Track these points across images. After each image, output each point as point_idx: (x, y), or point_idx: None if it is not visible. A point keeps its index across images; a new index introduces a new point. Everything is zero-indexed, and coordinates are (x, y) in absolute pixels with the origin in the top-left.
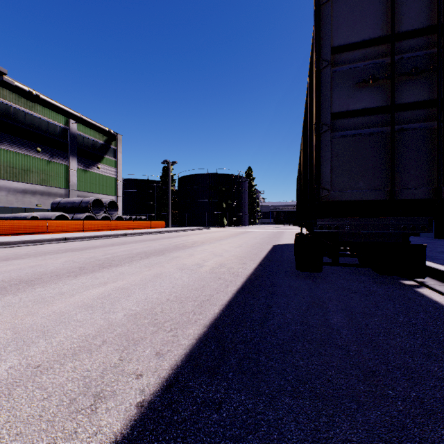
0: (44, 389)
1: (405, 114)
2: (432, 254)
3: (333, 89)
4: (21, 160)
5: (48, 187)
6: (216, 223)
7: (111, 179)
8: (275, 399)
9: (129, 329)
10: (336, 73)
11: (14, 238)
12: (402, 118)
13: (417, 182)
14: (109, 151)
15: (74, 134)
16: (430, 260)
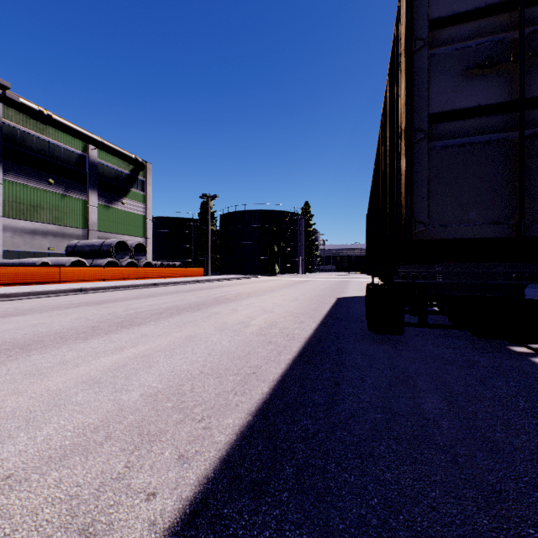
0: (9, 518)
1: None
2: None
3: (431, 79)
4: (30, 194)
5: (63, 227)
6: (266, 271)
7: (138, 217)
8: None
9: (145, 416)
10: (436, 57)
11: (18, 289)
12: (534, 118)
13: None
14: (137, 183)
15: (94, 162)
16: None
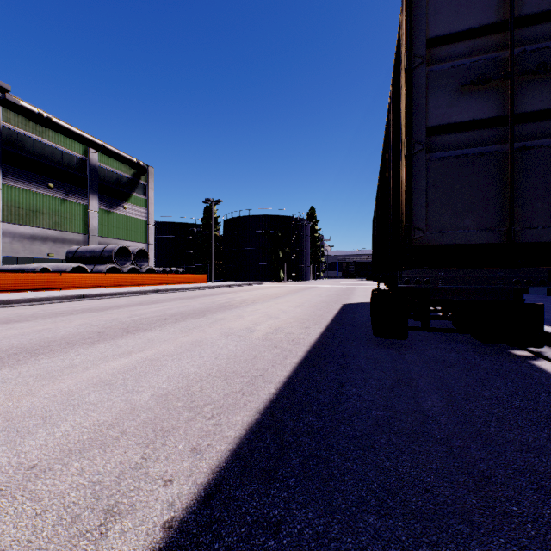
0: (38, 501)
1: (528, 127)
2: (548, 317)
3: (429, 94)
4: (29, 199)
5: (63, 232)
6: (271, 277)
7: (140, 222)
8: (354, 518)
9: (157, 414)
10: (434, 74)
11: (18, 296)
12: (523, 132)
13: (545, 219)
14: (138, 187)
15: (94, 166)
16: (547, 324)
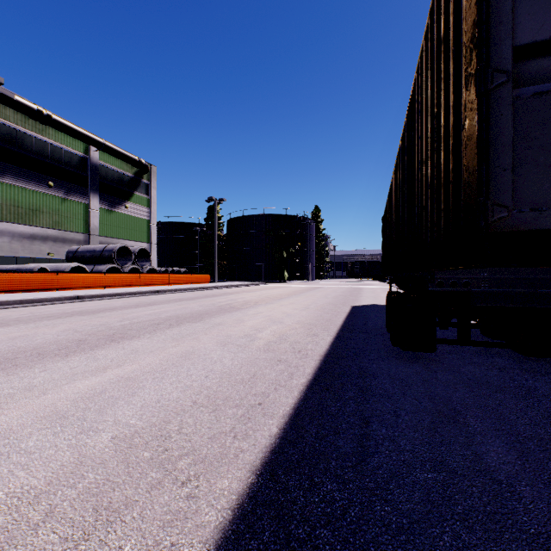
0: None
1: None
2: None
3: None
4: (29, 197)
5: (63, 232)
6: (275, 277)
7: (142, 221)
8: None
9: (110, 475)
10: None
11: (10, 297)
12: None
13: None
14: (140, 186)
15: (96, 164)
16: None
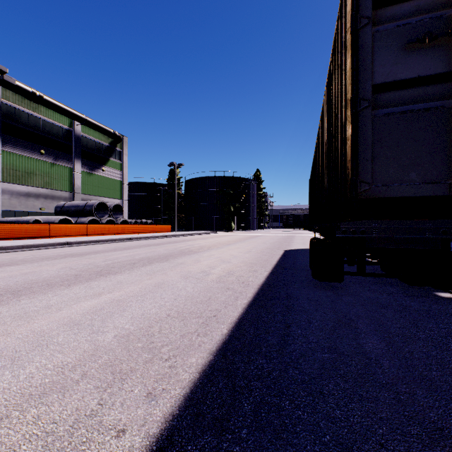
0: None
1: None
2: None
3: (375, 53)
4: (25, 163)
5: (52, 190)
6: (224, 227)
7: (116, 182)
8: None
9: (117, 356)
10: (379, 33)
11: (13, 243)
12: None
13: None
14: (115, 153)
15: (78, 136)
16: None
